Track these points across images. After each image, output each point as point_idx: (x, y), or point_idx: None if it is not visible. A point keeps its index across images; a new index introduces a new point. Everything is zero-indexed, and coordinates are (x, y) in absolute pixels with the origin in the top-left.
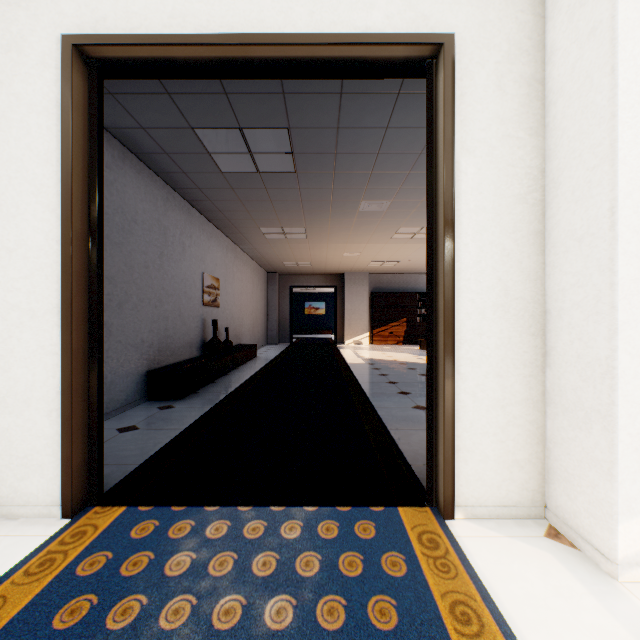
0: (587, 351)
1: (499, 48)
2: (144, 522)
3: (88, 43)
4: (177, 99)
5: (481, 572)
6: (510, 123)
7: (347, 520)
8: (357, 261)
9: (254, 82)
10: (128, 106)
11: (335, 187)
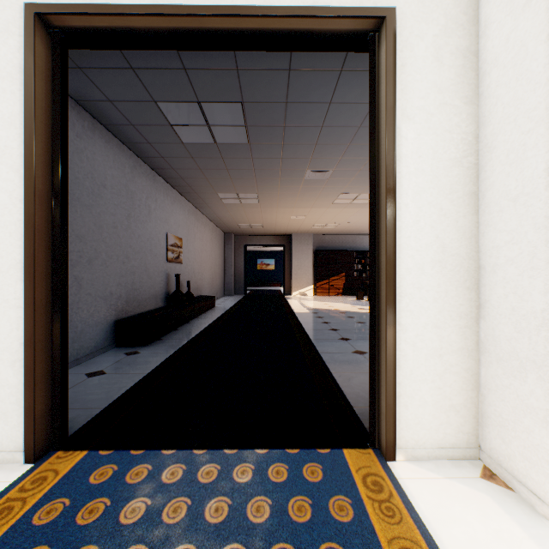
0: (522, 304)
1: (437, 22)
2: (103, 467)
3: (50, 12)
4: (140, 74)
5: (424, 516)
6: (447, 92)
7: (296, 463)
8: (303, 223)
9: (210, 58)
10: (96, 80)
11: (284, 157)
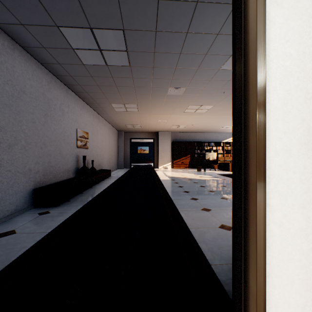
0: None
1: None
2: None
3: None
4: None
5: None
6: None
7: None
8: (165, 125)
9: None
10: (6, 3)
11: (154, 78)
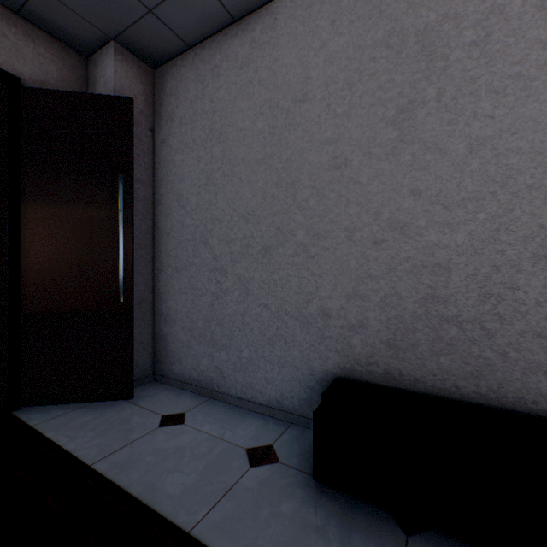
0: None
1: None
2: None
3: None
4: None
5: None
6: None
7: None
8: None
9: None
10: None
11: None
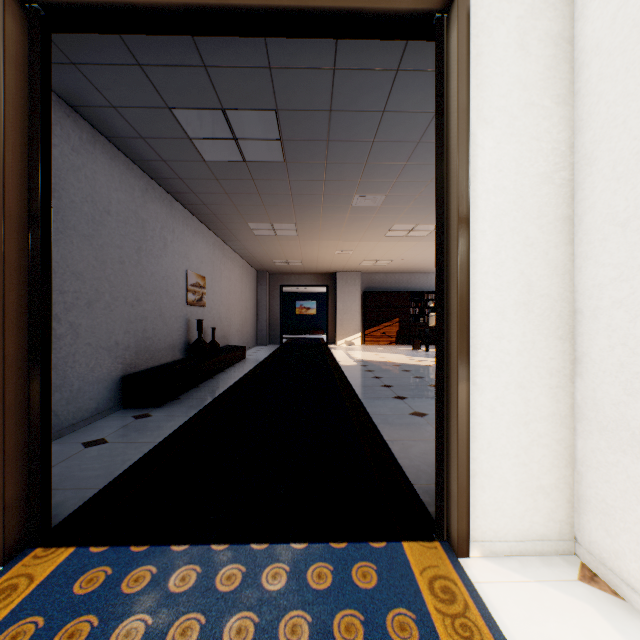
0: (634, 359)
1: (521, 0)
2: (93, 570)
3: None
4: (150, 72)
5: (511, 637)
6: (534, 89)
7: (343, 562)
8: (349, 260)
9: (236, 53)
10: (95, 80)
11: (327, 179)
